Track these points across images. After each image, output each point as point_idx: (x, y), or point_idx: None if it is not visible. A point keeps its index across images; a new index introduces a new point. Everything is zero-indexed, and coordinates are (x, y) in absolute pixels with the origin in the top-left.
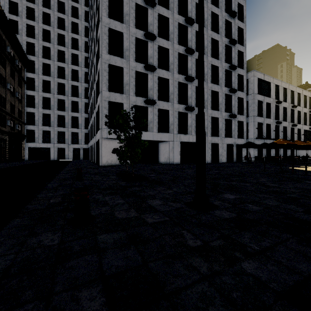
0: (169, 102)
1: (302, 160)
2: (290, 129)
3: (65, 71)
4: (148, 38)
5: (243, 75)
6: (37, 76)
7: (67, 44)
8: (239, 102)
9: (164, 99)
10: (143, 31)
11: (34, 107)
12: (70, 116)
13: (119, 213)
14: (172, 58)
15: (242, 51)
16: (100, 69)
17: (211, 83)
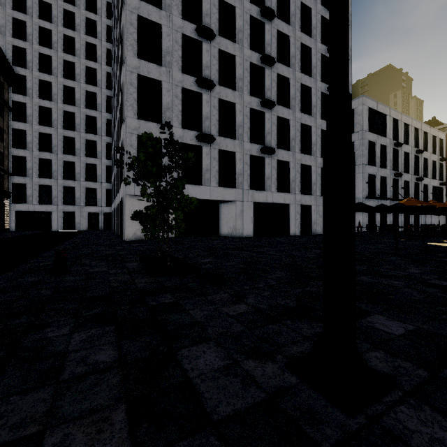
0: (236, 139)
1: (441, 231)
2: (413, 184)
3: (75, 93)
4: (203, 36)
5: None
6: (30, 100)
7: (78, 52)
8: None
9: (229, 135)
10: (195, 25)
11: (25, 148)
12: (83, 163)
13: (58, 445)
14: (240, 70)
15: None
16: (124, 82)
17: (300, 112)
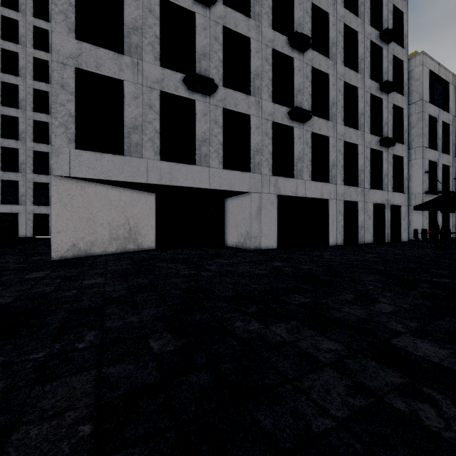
0: (251, 95)
1: None
2: None
3: (49, 67)
4: None
5: (403, 59)
6: None
7: None
8: (395, 116)
9: (239, 89)
10: None
11: None
12: None
13: None
14: None
15: (400, 9)
16: None
17: (343, 65)
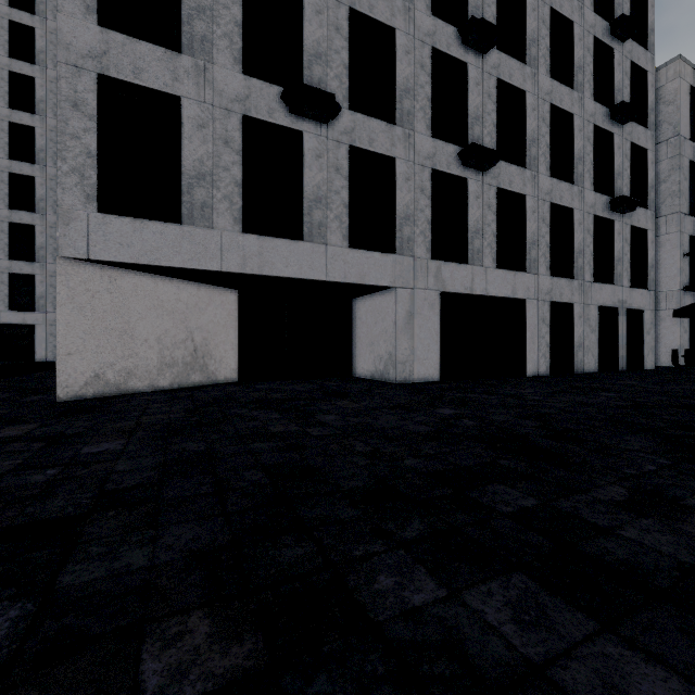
0: (397, 125)
1: None
2: None
3: None
4: None
5: (647, 69)
6: None
7: None
8: (633, 163)
9: (377, 115)
10: None
11: None
12: None
13: None
14: None
15: None
16: None
17: (550, 77)
